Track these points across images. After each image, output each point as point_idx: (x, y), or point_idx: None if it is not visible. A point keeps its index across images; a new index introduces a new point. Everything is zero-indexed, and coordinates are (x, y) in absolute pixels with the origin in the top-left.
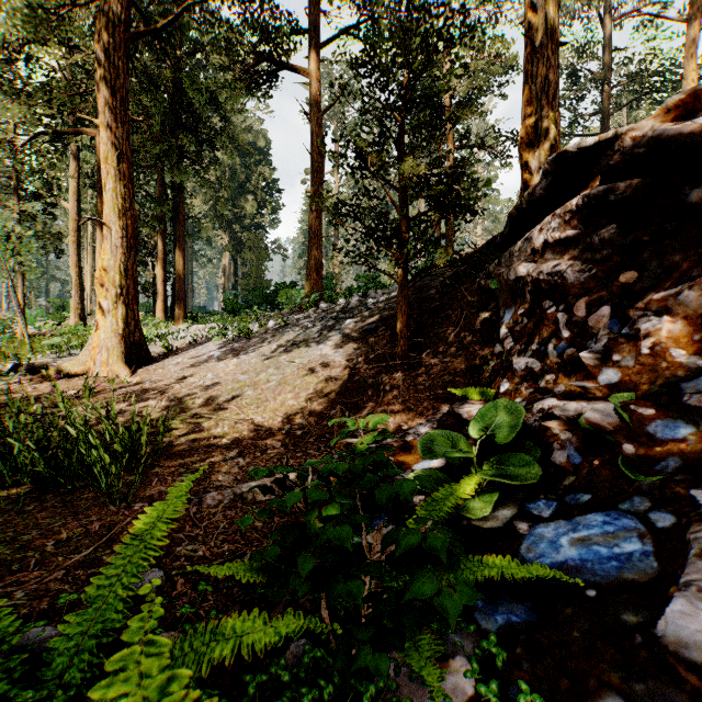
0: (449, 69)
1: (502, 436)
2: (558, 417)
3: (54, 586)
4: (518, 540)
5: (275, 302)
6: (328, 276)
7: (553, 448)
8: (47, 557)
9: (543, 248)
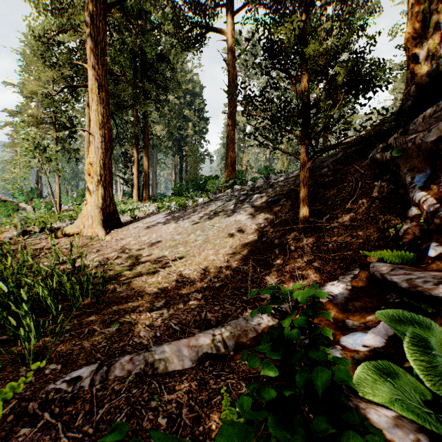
0: None
1: None
2: None
3: None
4: None
5: (205, 188)
6: (239, 171)
7: None
8: None
9: None
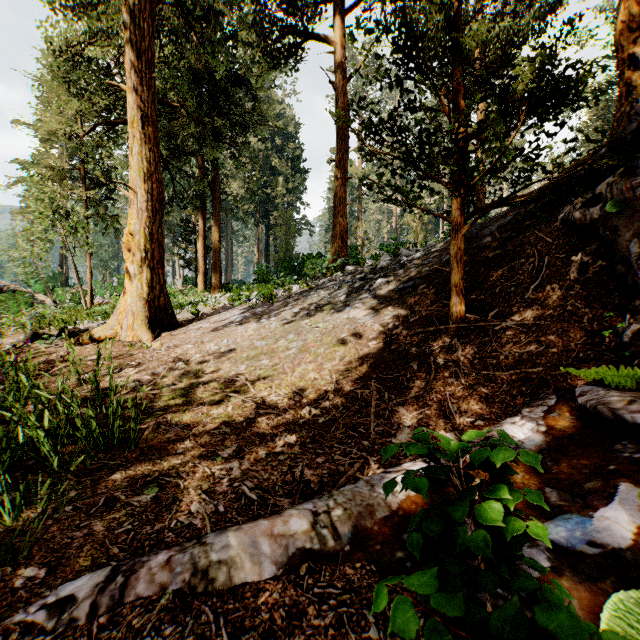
0: None
1: None
2: None
3: None
4: None
5: (302, 272)
6: (352, 247)
7: None
8: None
9: None
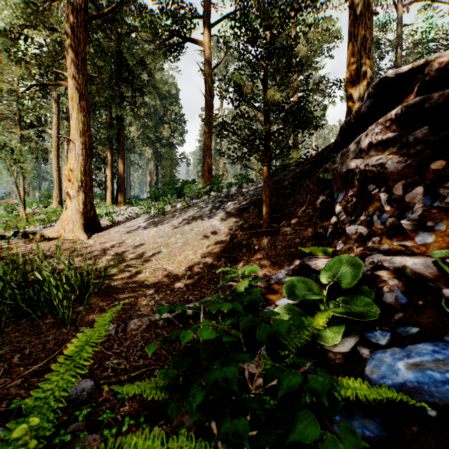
0: (298, 31)
1: (346, 281)
2: (386, 268)
3: (13, 391)
4: (362, 362)
5: (182, 192)
6: (216, 176)
7: (383, 290)
8: (13, 367)
9: (368, 148)
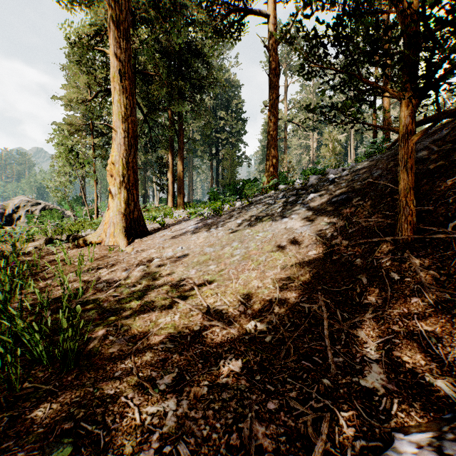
0: None
1: None
2: None
3: None
4: None
5: (243, 192)
6: (280, 173)
7: None
8: None
9: None
